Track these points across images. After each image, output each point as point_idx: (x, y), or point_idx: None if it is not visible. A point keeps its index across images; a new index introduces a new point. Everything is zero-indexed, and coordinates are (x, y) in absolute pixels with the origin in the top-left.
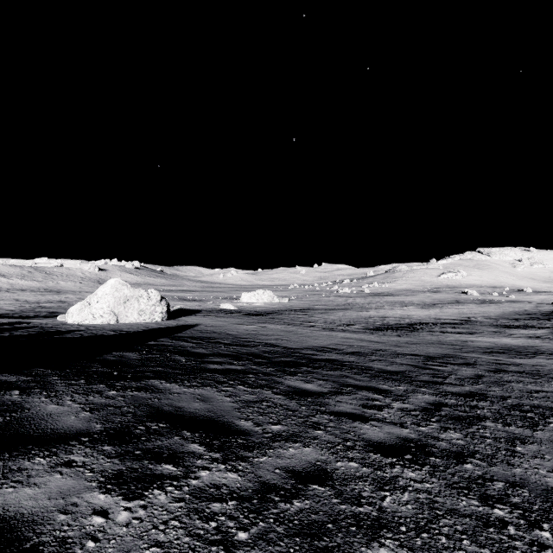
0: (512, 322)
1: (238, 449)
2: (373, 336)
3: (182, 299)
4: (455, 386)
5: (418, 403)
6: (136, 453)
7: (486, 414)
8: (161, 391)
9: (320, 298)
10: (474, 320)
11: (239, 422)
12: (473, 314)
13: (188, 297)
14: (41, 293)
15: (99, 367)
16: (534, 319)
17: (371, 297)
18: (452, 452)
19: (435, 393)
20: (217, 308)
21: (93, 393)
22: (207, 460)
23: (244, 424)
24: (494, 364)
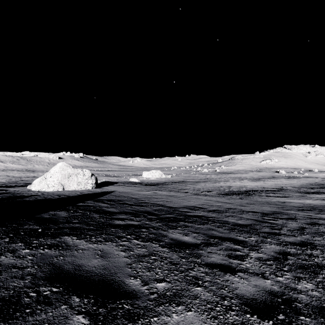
0: (310, 190)
1: (122, 320)
2: (225, 199)
3: (107, 175)
4: (290, 236)
5: (269, 253)
6: None
7: (322, 262)
8: (69, 248)
9: (190, 175)
10: (286, 188)
11: (129, 280)
12: (284, 184)
13: (111, 174)
14: (23, 172)
15: (31, 225)
16: (323, 188)
17: (221, 174)
18: (315, 307)
19: (278, 243)
20: (127, 181)
21: (7, 252)
22: None
23: (132, 283)
24: (308, 218)
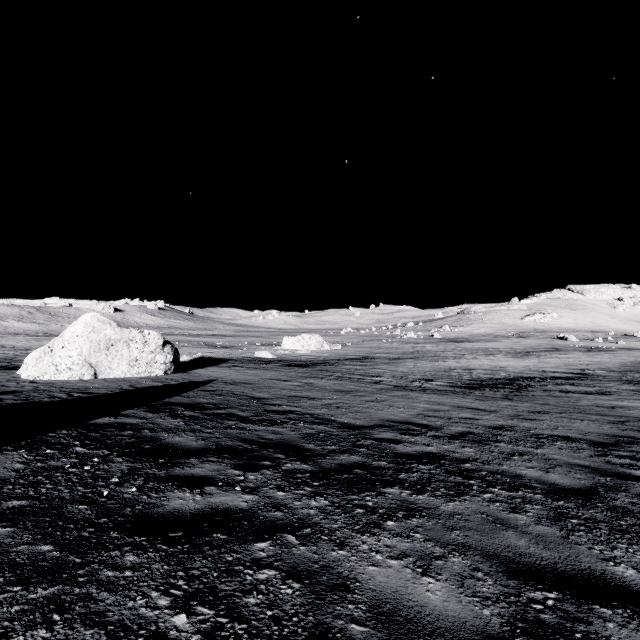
0: None
1: None
2: (472, 399)
3: (209, 345)
4: None
5: None
6: None
7: None
8: None
9: (381, 344)
10: (593, 373)
11: None
12: (585, 365)
13: (217, 343)
14: (36, 337)
15: None
16: None
17: (445, 343)
18: None
19: None
20: (251, 356)
21: None
22: None
23: None
24: None
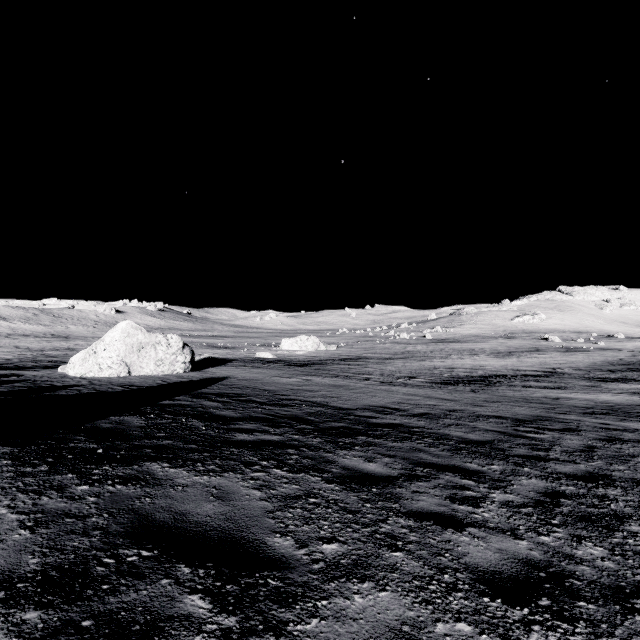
0: (608, 374)
1: (268, 603)
2: (443, 392)
3: (212, 346)
4: (566, 464)
5: (526, 493)
6: (84, 625)
7: (624, 510)
8: (158, 483)
9: (375, 345)
10: (561, 371)
11: (273, 539)
12: (558, 364)
13: (219, 344)
14: (46, 339)
15: (82, 441)
16: (633, 370)
17: (435, 344)
18: (605, 587)
19: (543, 475)
20: (252, 356)
21: (51, 490)
22: (212, 634)
23: (279, 544)
24: (603, 429)
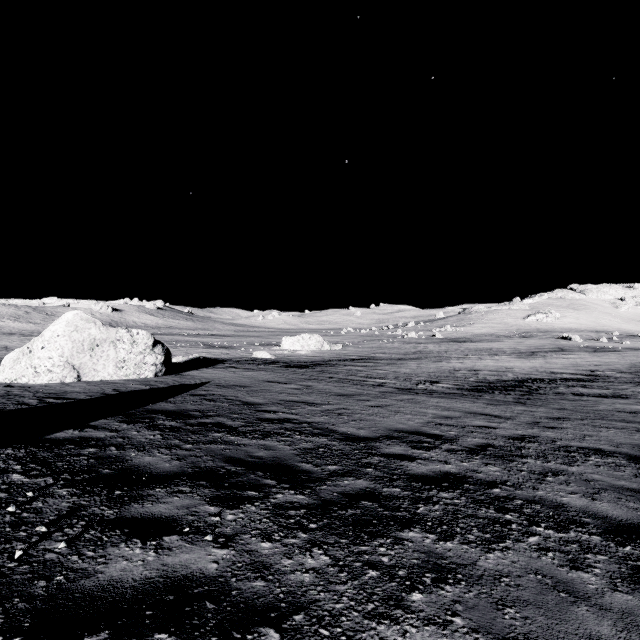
0: None
1: None
2: (483, 403)
3: (207, 345)
4: None
5: None
6: None
7: None
8: None
9: (382, 344)
10: (603, 374)
11: None
12: (593, 365)
13: (215, 343)
14: (31, 337)
15: None
16: None
17: (447, 343)
18: None
19: None
20: (249, 356)
21: None
22: None
23: None
24: None
